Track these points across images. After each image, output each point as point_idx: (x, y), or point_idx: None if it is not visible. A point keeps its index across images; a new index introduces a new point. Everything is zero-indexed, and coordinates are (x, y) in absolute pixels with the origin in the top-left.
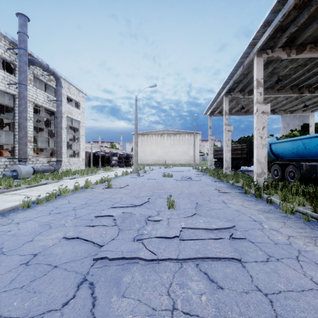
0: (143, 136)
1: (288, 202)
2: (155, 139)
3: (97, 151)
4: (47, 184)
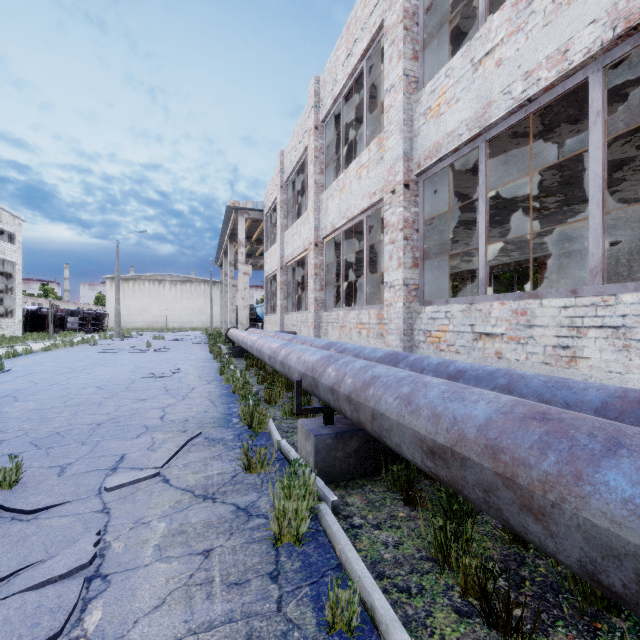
0: (126, 283)
1: (218, 343)
2: (150, 288)
3: (39, 308)
4: (14, 346)
